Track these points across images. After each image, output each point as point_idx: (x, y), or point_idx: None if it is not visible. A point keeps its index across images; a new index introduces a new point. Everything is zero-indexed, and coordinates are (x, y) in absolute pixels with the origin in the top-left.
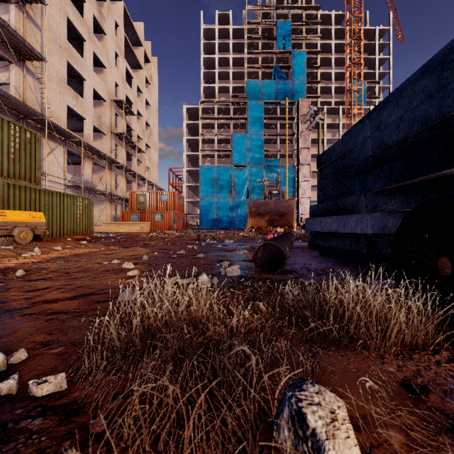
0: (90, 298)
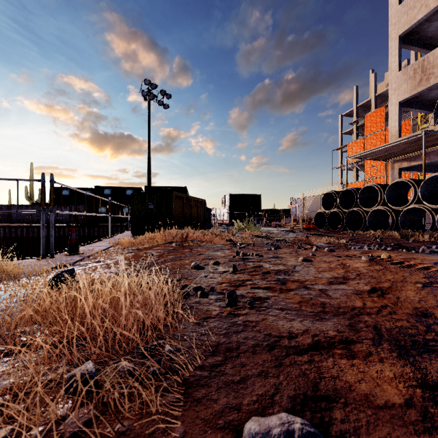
0: (394, 422)
